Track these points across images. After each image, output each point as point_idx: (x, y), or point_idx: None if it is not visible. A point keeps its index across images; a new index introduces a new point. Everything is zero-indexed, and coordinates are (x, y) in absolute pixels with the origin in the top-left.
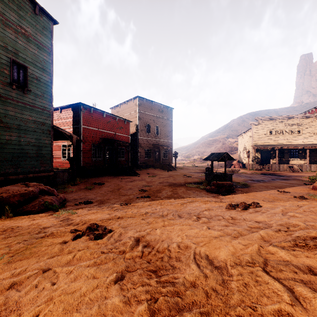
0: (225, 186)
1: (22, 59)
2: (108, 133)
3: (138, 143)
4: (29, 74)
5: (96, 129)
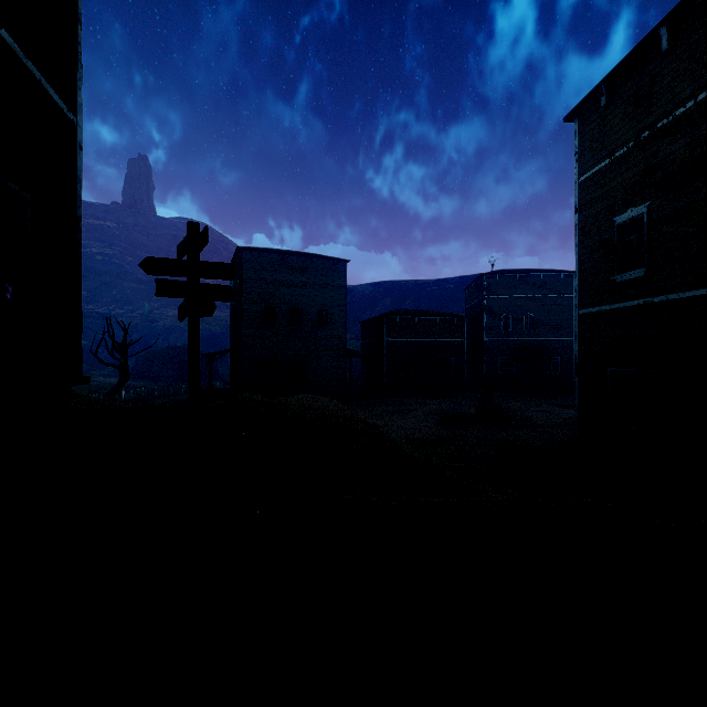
0: (448, 418)
1: (324, 306)
2: (422, 341)
3: (484, 349)
4: (329, 314)
5: (404, 339)
